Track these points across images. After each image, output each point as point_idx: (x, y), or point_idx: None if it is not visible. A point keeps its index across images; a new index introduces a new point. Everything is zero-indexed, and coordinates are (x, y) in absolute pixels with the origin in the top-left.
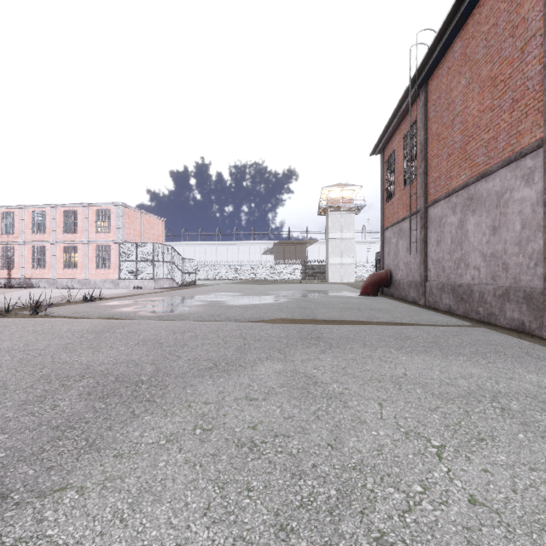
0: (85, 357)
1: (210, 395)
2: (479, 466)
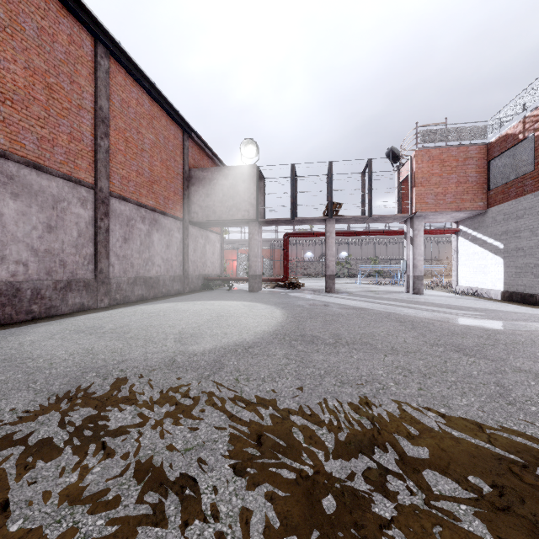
0: (390, 359)
1: (246, 335)
2: (167, 323)
